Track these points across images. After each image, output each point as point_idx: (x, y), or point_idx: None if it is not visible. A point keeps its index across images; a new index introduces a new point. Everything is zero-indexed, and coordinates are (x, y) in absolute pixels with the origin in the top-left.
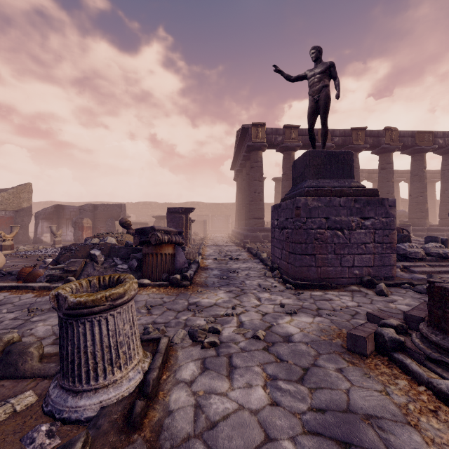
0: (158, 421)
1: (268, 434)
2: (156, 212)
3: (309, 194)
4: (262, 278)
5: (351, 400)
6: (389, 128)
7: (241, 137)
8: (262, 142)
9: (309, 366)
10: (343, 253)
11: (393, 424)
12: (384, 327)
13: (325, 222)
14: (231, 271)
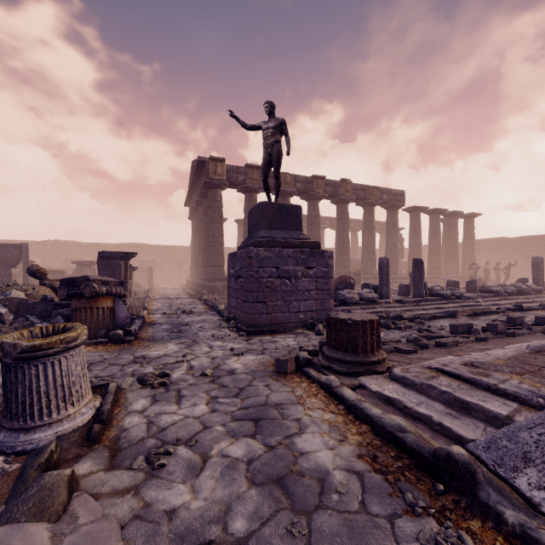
0: (115, 436)
1: (206, 426)
2: (76, 256)
3: (261, 245)
4: (217, 329)
5: (268, 399)
6: (344, 179)
7: (197, 170)
8: (221, 179)
9: (245, 387)
10: (291, 300)
11: (290, 405)
12: (301, 352)
13: (275, 271)
14: (184, 324)
